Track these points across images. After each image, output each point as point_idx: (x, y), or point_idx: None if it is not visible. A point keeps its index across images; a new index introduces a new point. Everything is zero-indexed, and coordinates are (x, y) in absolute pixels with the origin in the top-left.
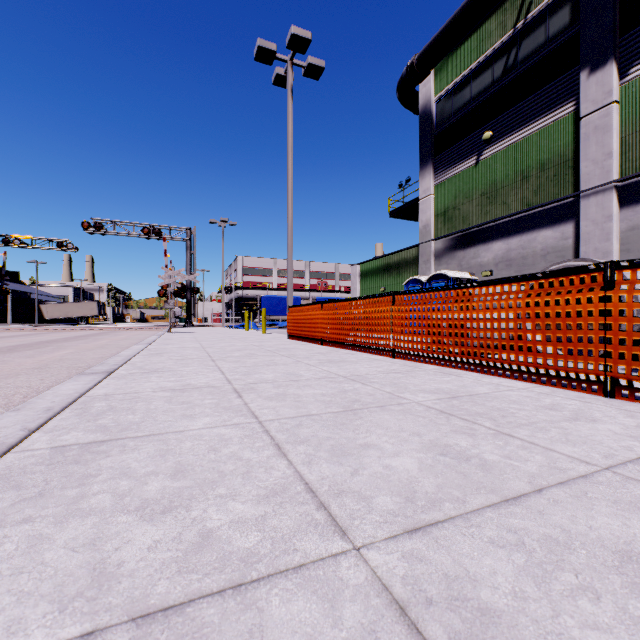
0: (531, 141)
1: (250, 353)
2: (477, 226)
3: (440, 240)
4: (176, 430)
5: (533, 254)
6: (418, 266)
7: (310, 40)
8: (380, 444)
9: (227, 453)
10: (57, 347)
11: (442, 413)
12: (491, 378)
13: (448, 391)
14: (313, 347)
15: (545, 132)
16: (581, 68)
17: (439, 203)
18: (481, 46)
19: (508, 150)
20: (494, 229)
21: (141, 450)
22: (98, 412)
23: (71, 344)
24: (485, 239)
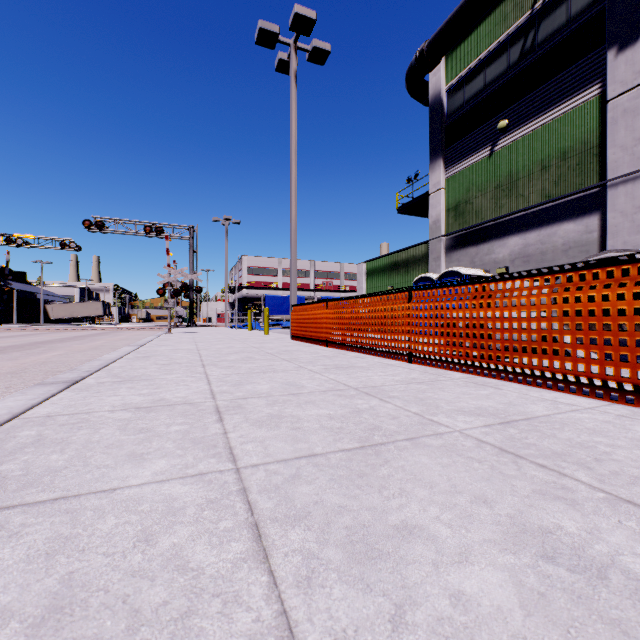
0: (551, 128)
1: (247, 356)
2: (491, 220)
3: (451, 236)
4: (105, 487)
5: (553, 249)
6: (427, 263)
7: (315, 20)
8: (429, 526)
9: (165, 549)
10: (48, 348)
11: (503, 453)
12: (539, 391)
13: (494, 412)
14: (318, 349)
15: (567, 118)
16: (608, 47)
17: (450, 197)
18: (496, 30)
19: (525, 139)
20: (510, 223)
21: (22, 539)
22: (14, 447)
23: (65, 345)
24: (500, 234)
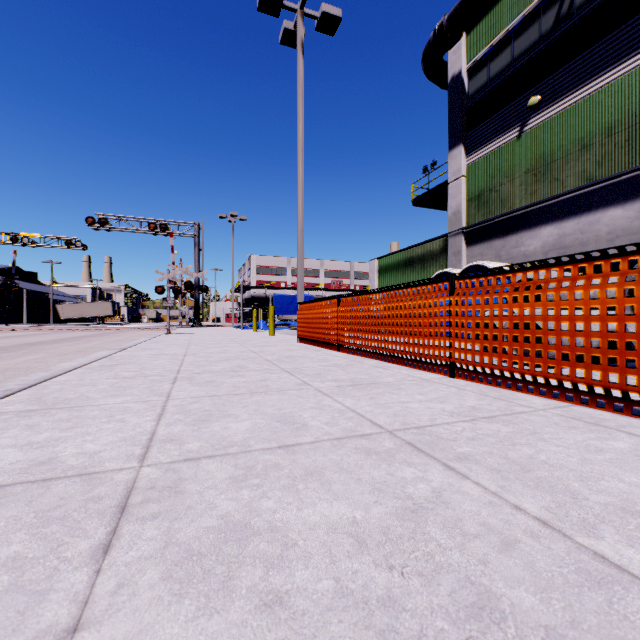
0: (593, 101)
1: (239, 365)
2: (521, 209)
3: (473, 228)
4: None
5: (596, 239)
6: (446, 259)
7: None
8: None
9: None
10: (31, 351)
11: None
12: None
13: None
14: (327, 355)
15: (613, 88)
16: None
17: (472, 186)
18: None
19: (561, 116)
20: (543, 211)
21: None
22: None
23: (52, 347)
24: (531, 224)
